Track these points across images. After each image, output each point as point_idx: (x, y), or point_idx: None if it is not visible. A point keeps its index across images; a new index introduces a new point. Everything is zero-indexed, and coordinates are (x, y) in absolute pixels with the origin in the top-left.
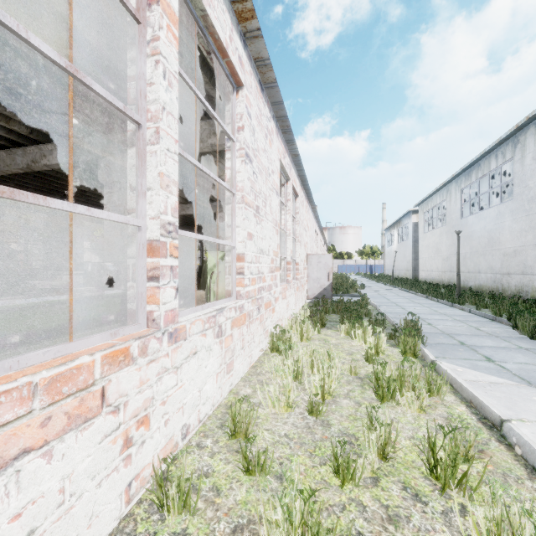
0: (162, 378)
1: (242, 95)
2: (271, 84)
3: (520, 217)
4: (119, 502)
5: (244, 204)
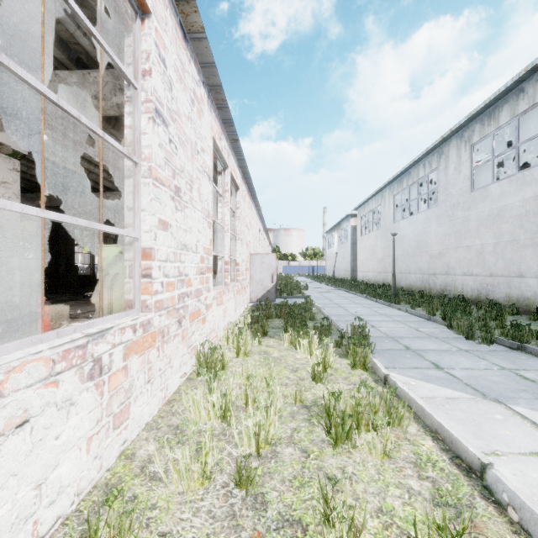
0: None
1: (149, 25)
2: (198, 34)
3: (444, 222)
4: None
5: (153, 179)
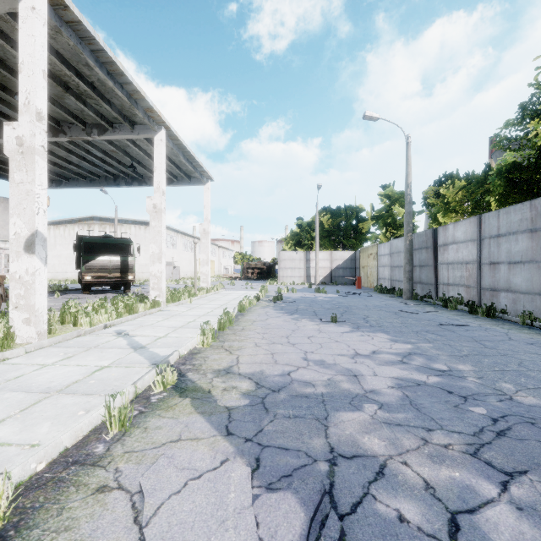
0: None
1: None
2: None
3: None
4: None
5: None
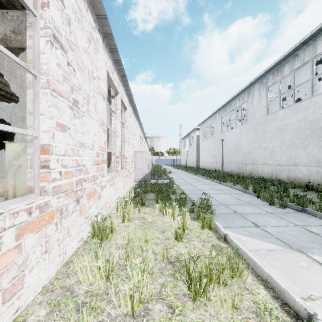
0: None
1: None
2: None
3: (251, 133)
4: None
5: (51, 90)
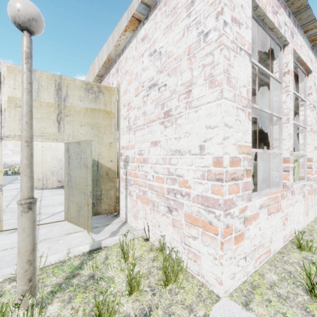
0: (289, 207)
1: (311, 76)
2: None
3: None
4: (282, 240)
5: (312, 132)
